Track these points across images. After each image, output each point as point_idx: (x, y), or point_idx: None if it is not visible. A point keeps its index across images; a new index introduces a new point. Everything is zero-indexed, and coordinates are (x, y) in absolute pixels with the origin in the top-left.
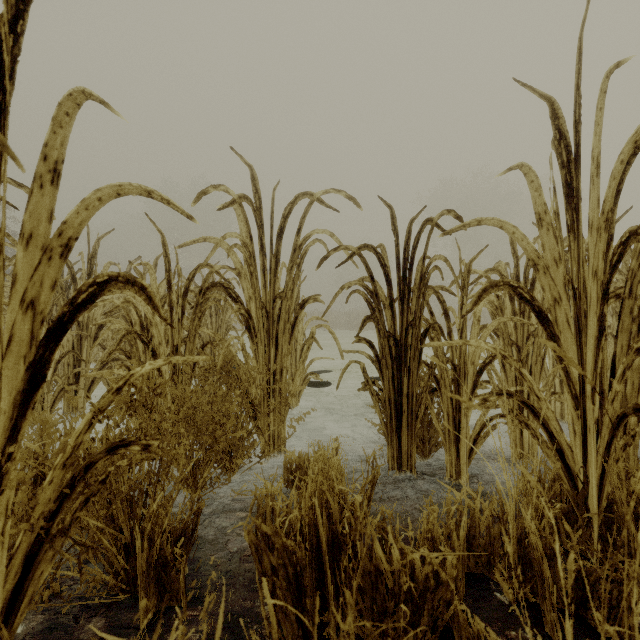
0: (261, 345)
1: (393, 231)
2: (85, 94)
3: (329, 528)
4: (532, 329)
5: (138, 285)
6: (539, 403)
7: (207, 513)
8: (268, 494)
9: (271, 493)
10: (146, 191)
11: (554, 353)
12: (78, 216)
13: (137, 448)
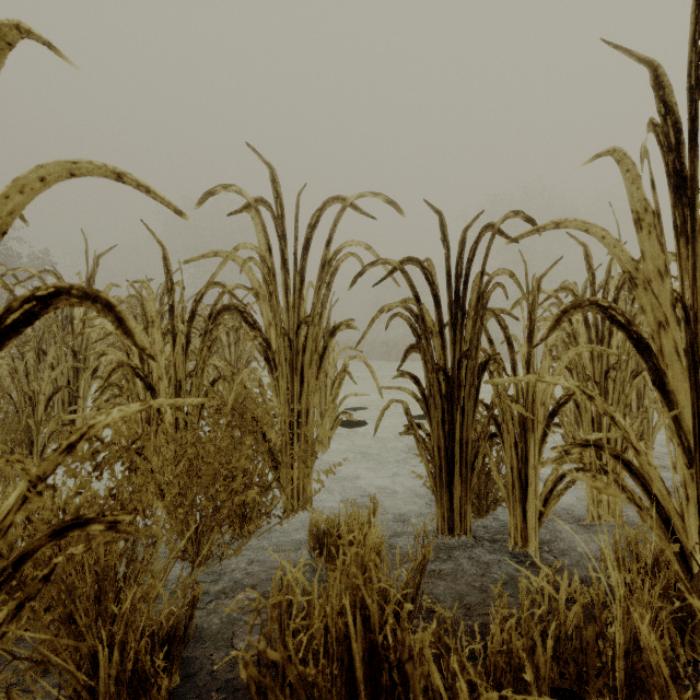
0: (283, 380)
1: (443, 242)
2: (20, 30)
3: (365, 636)
4: (612, 361)
5: (102, 302)
6: (638, 458)
7: (212, 592)
8: (277, 604)
9: (281, 602)
10: (114, 173)
11: (658, 393)
12: (8, 202)
13: (99, 528)
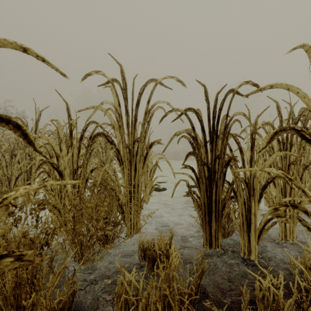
0: (126, 169)
1: (206, 100)
2: None
3: None
4: (291, 160)
5: (13, 124)
6: None
7: (88, 279)
8: None
9: None
10: (22, 48)
11: None
12: None
13: (10, 260)
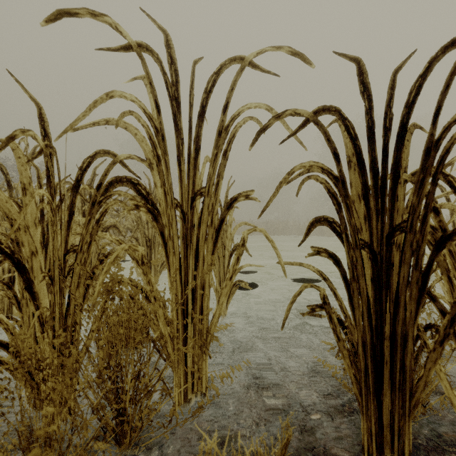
0: (174, 256)
1: (361, 92)
2: None
3: None
4: None
5: None
6: None
7: None
8: None
9: None
10: None
11: None
12: None
13: None
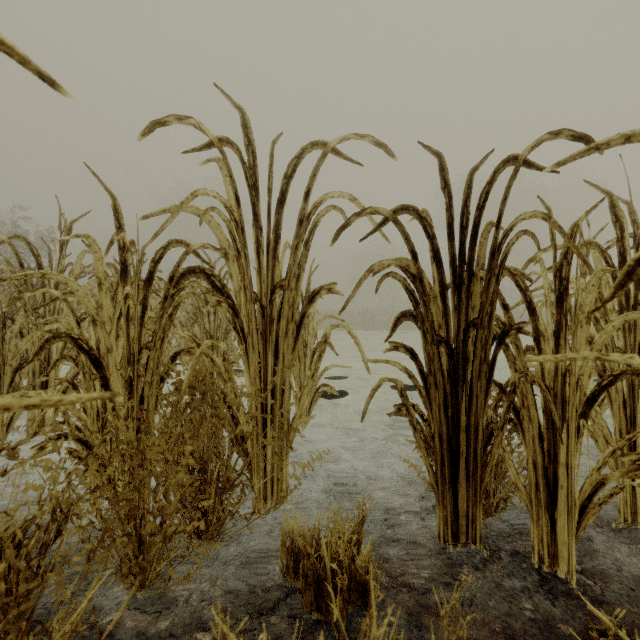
0: (253, 353)
1: (443, 188)
2: None
3: None
4: None
5: None
6: None
7: (153, 632)
8: None
9: None
10: None
11: None
12: None
13: None
